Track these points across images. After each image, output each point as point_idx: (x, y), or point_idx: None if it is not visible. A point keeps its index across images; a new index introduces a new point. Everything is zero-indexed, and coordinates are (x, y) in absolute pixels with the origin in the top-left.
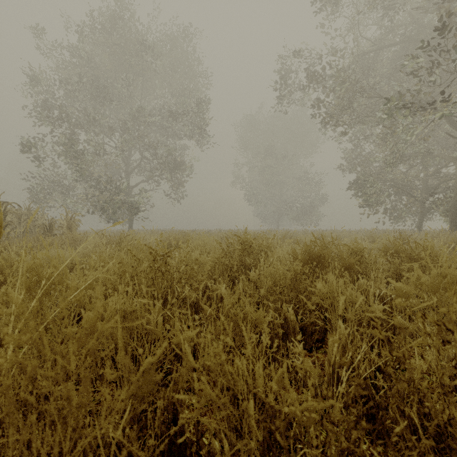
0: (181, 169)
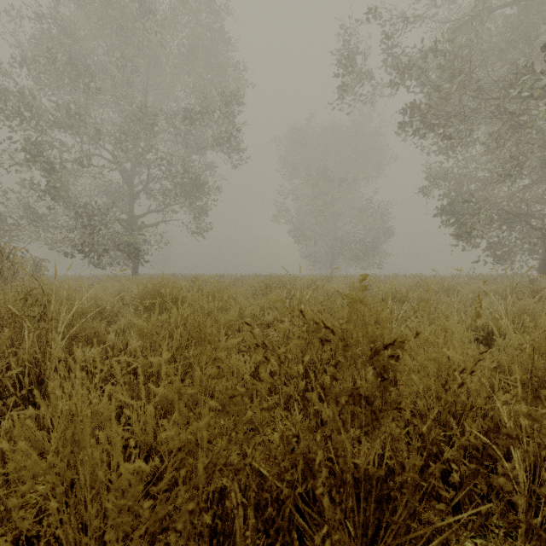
0: (204, 192)
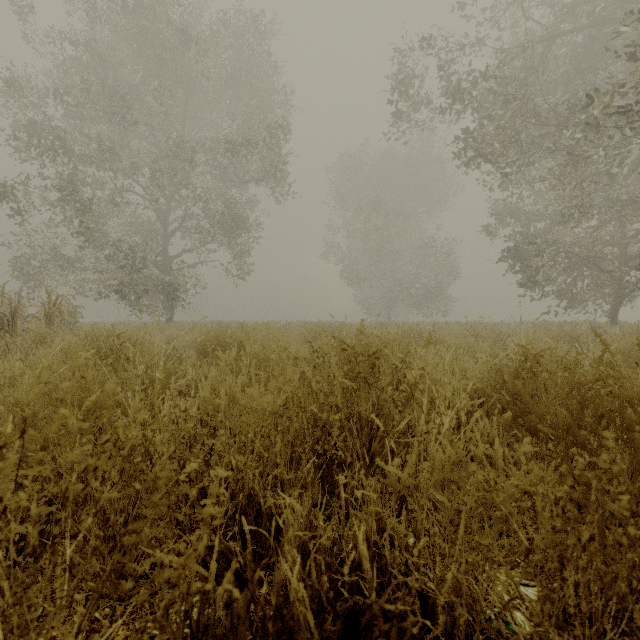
0: (246, 231)
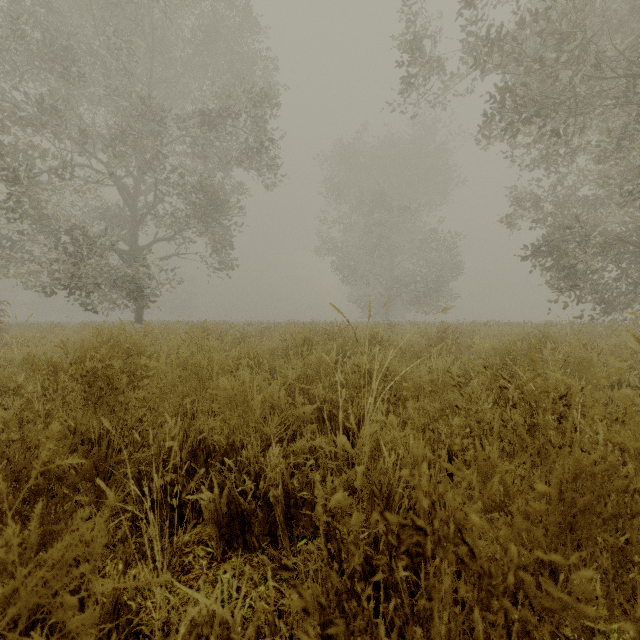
0: (228, 217)
